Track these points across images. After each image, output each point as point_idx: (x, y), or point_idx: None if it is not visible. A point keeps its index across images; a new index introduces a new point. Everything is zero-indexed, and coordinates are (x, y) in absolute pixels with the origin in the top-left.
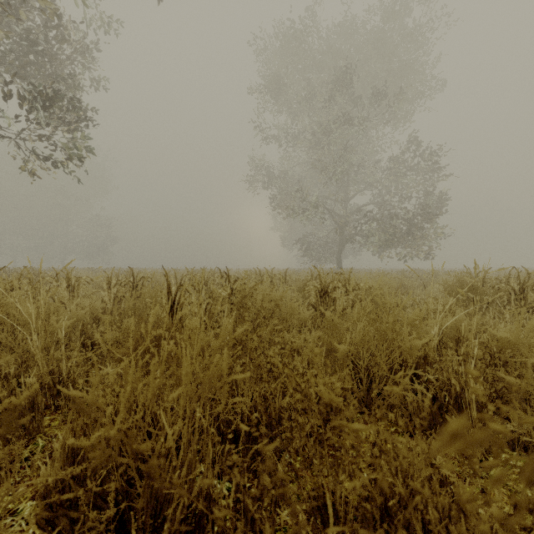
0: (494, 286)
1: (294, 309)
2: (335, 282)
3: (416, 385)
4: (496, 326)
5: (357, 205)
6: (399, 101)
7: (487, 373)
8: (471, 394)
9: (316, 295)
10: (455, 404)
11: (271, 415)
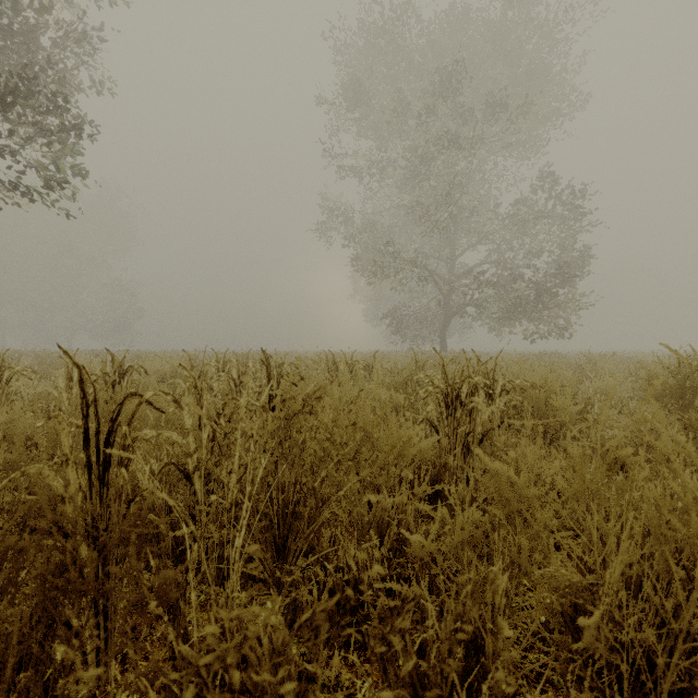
0: None
1: (404, 444)
2: (475, 378)
3: None
4: None
5: (467, 266)
6: (528, 118)
7: None
8: None
9: (439, 404)
10: None
11: None
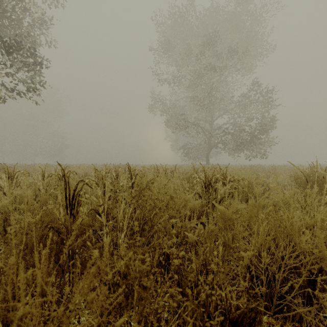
0: None
1: (186, 201)
2: (217, 175)
3: None
4: None
5: (218, 124)
6: (246, 57)
7: None
8: None
9: (202, 186)
10: None
11: None
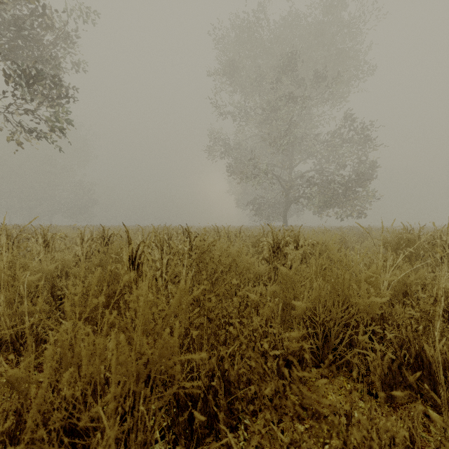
0: (429, 242)
1: (250, 264)
2: (286, 238)
3: (377, 345)
4: (437, 279)
5: (300, 172)
6: (336, 83)
7: (445, 330)
8: (433, 353)
9: (269, 250)
10: (415, 362)
11: (229, 379)
